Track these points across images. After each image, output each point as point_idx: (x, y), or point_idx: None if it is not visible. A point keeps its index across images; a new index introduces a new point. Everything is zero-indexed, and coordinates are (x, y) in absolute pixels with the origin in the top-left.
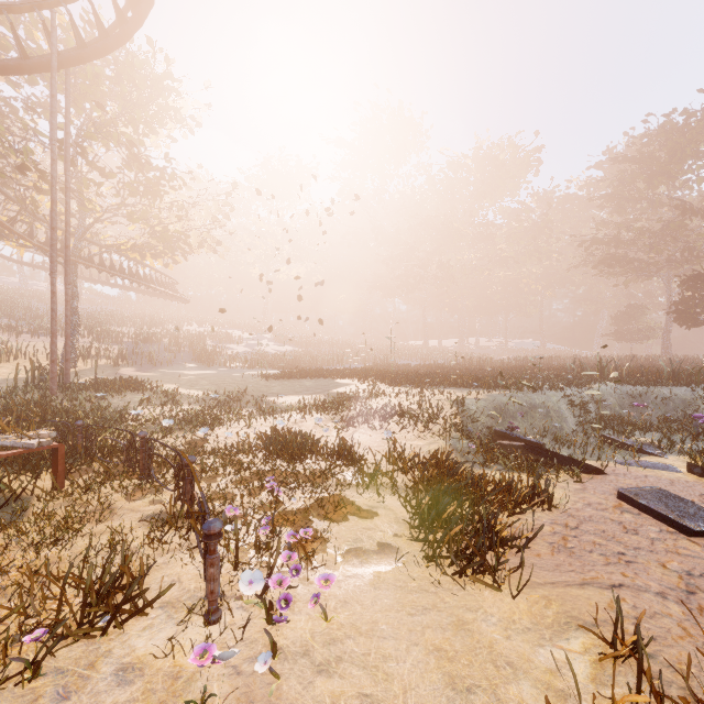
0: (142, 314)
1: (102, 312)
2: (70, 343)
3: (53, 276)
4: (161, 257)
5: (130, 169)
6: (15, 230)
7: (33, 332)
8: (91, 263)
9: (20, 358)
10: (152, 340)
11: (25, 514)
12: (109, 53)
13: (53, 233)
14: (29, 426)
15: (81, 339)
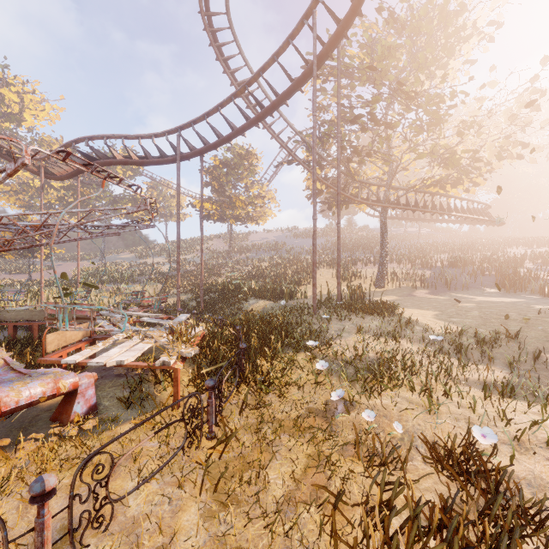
0: (467, 241)
1: (430, 244)
2: (380, 269)
3: (313, 218)
4: (459, 185)
5: (409, 111)
6: (346, 194)
7: (373, 262)
8: (398, 205)
9: (358, 279)
10: (460, 264)
11: (114, 426)
12: (357, 10)
13: (313, 185)
14: (186, 342)
15: (402, 265)
